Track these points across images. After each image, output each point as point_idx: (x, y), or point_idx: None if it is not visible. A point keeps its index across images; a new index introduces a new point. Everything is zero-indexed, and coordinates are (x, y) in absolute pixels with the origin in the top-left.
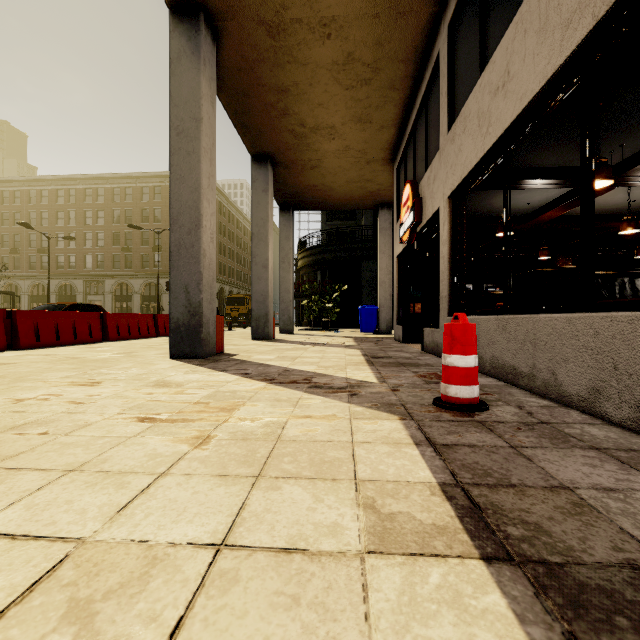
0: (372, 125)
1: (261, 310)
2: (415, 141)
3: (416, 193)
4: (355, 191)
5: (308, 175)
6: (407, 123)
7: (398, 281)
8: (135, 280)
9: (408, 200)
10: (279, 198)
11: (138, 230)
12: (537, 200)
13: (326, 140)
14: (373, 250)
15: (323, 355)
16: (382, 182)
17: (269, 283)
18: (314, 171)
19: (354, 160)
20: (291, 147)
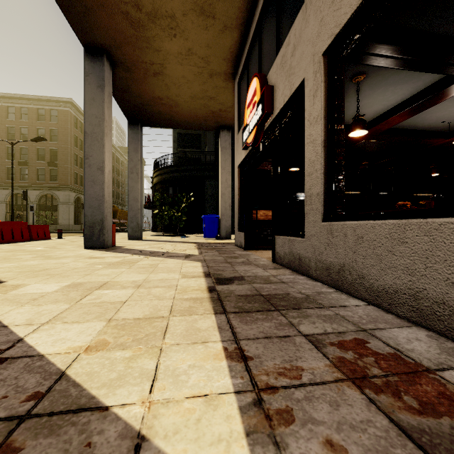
0: (215, 22)
1: (96, 216)
2: (260, 37)
3: (265, 84)
4: (199, 109)
5: (152, 84)
6: (251, 23)
7: (239, 189)
8: (0, 190)
9: (254, 95)
10: (126, 109)
11: (3, 145)
12: (372, 111)
13: (167, 36)
14: (214, 171)
15: (147, 277)
16: (223, 101)
17: (105, 187)
18: (158, 79)
19: (197, 70)
20: (129, 40)
